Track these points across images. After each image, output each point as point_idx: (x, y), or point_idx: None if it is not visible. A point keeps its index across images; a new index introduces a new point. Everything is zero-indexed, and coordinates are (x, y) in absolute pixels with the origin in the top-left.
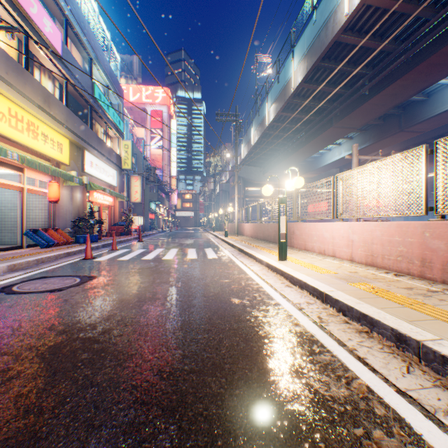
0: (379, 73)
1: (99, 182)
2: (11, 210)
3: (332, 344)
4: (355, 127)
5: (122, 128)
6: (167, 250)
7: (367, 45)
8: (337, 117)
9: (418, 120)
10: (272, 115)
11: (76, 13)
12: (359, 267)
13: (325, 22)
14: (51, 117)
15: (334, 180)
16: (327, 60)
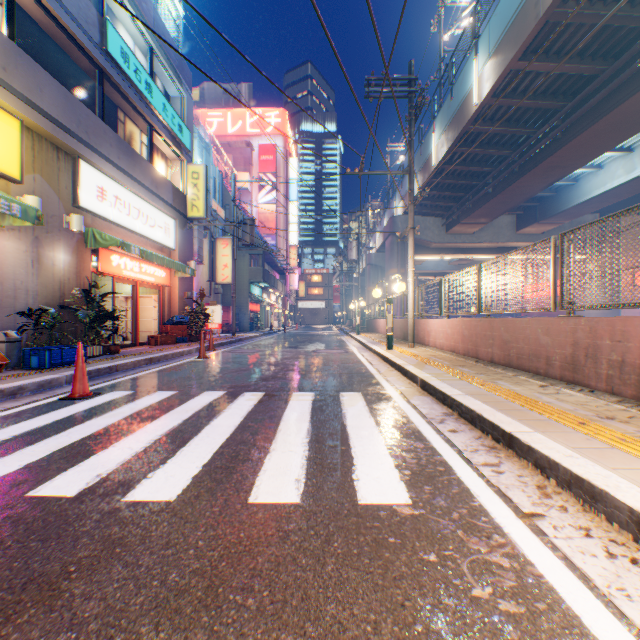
0: None
1: (131, 237)
2: None
3: None
4: None
5: (188, 141)
6: (225, 400)
7: None
8: None
9: None
10: (492, 77)
11: None
12: None
13: None
14: None
15: None
16: None
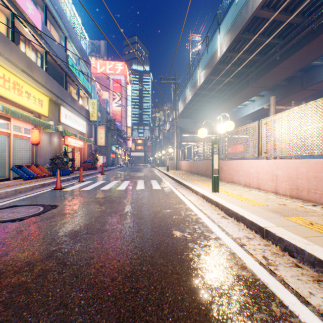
0: (288, 42)
1: (72, 130)
2: (4, 151)
3: (293, 302)
4: (267, 87)
5: (90, 90)
6: (121, 181)
7: (280, 19)
8: (253, 79)
9: (318, 80)
10: (202, 79)
11: (53, 1)
12: (285, 199)
13: (245, 2)
14: (33, 79)
15: (258, 125)
16: (246, 33)
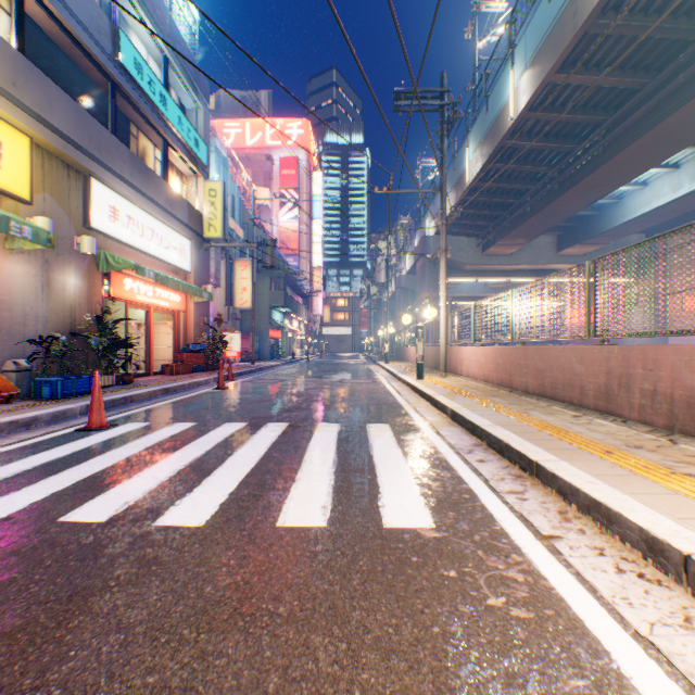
0: None
1: (144, 259)
2: None
3: None
4: None
5: (204, 156)
6: (248, 431)
7: None
8: None
9: None
10: (528, 90)
11: None
12: None
13: None
14: None
15: None
16: None
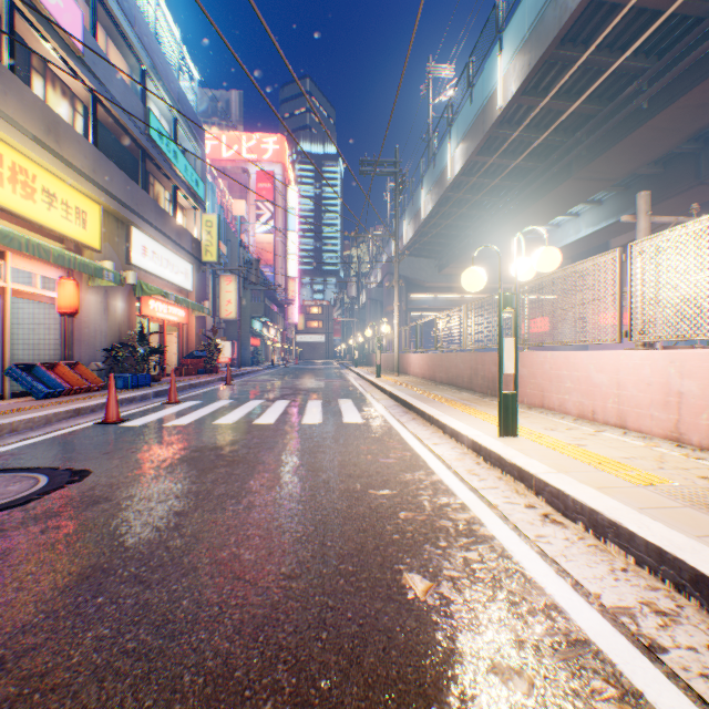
0: (672, 64)
1: (160, 283)
2: None
3: None
4: (615, 178)
5: (202, 193)
6: (269, 403)
7: (654, 5)
8: (582, 160)
9: None
10: (459, 163)
11: None
12: None
13: None
14: (61, 161)
15: (622, 258)
16: (569, 45)
